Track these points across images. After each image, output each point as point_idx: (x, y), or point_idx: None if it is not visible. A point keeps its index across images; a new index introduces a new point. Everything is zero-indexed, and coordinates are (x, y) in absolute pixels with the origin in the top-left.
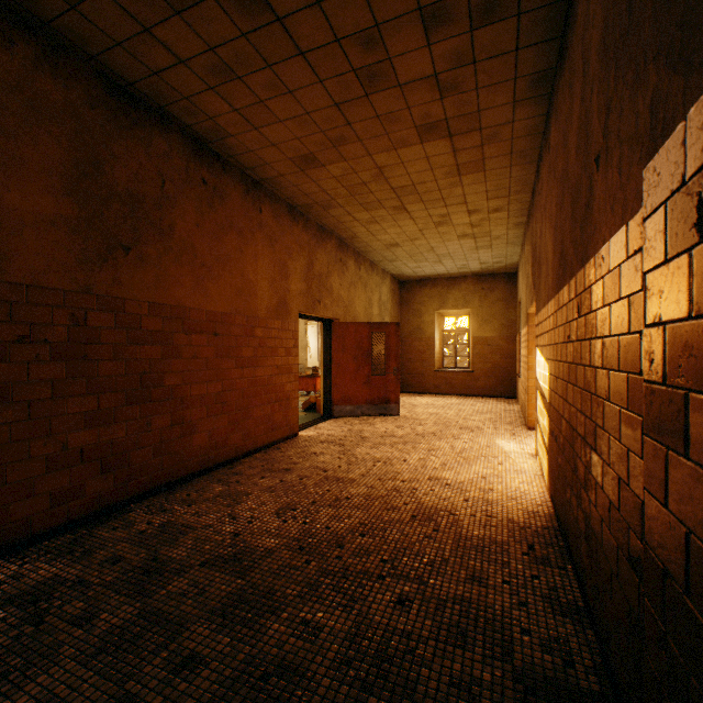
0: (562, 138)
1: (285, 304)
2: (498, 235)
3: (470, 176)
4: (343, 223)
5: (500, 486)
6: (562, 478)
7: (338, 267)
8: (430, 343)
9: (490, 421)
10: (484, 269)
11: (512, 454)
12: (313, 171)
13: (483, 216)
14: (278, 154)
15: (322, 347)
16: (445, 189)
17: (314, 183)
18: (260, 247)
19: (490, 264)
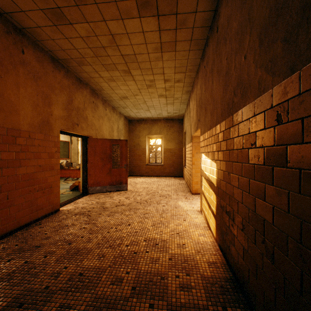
0: (241, 0)
1: (48, 123)
2: (177, 97)
3: (167, 53)
4: (93, 78)
5: (188, 239)
6: (241, 247)
7: (92, 106)
8: (143, 151)
9: (174, 190)
10: (169, 116)
11: (189, 212)
12: (64, 28)
13: (172, 84)
14: (29, 1)
15: (82, 153)
16: (153, 61)
17: (67, 40)
18: (23, 78)
19: (172, 113)
